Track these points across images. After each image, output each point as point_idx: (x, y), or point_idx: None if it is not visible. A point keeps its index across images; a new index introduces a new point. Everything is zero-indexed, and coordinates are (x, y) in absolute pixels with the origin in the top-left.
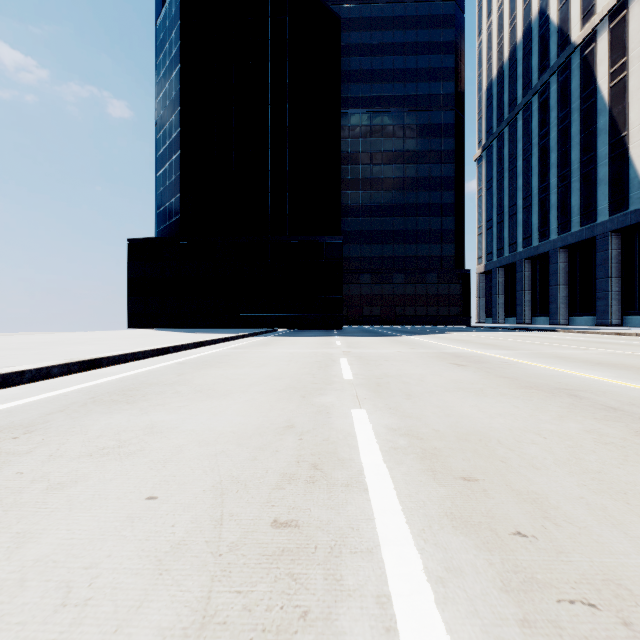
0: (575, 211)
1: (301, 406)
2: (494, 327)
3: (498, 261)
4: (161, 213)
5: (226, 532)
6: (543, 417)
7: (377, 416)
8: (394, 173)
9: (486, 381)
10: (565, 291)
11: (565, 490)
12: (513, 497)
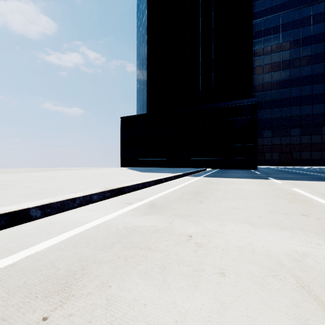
0: None
1: None
2: None
3: None
4: (138, 102)
5: None
6: None
7: None
8: (291, 56)
9: None
10: None
11: None
12: None
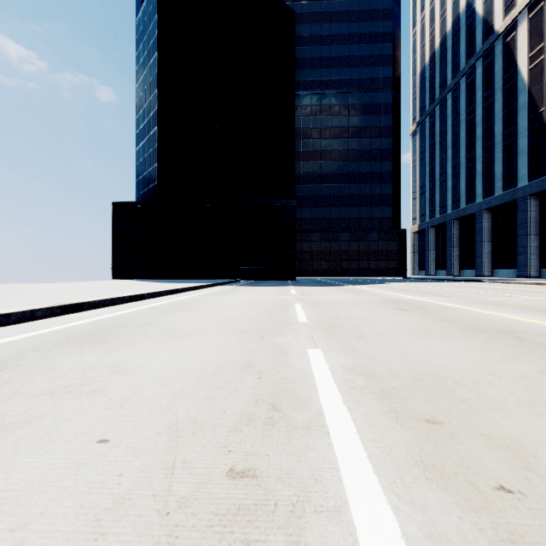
0: (498, 178)
1: (260, 346)
2: (427, 278)
3: (430, 221)
4: (140, 181)
5: (177, 483)
6: (492, 357)
7: (332, 356)
8: (340, 146)
9: (430, 323)
10: (489, 247)
11: (538, 435)
12: (485, 443)
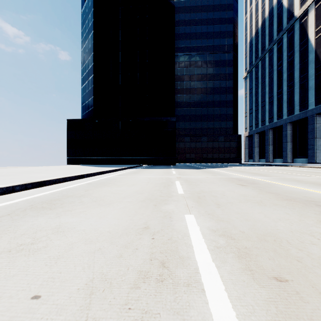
0: (296, 104)
1: (154, 212)
2: (254, 164)
3: (255, 130)
4: (84, 106)
5: None
6: (308, 221)
7: (201, 220)
8: (202, 85)
9: (261, 195)
10: (291, 145)
11: None
12: None
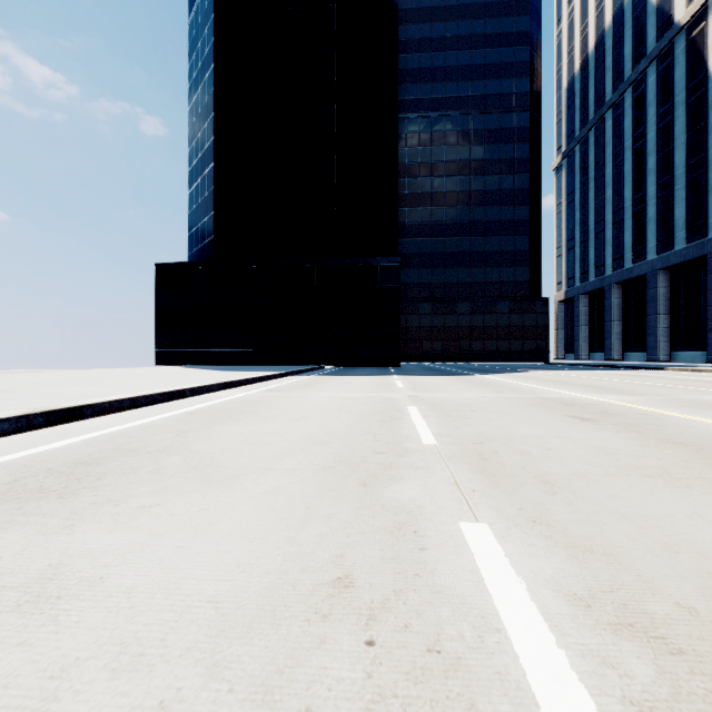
0: (679, 225)
1: (362, 510)
2: (581, 364)
3: (581, 287)
4: (193, 235)
5: None
6: None
7: (520, 546)
8: (458, 186)
9: (655, 451)
10: (666, 321)
11: None
12: None
